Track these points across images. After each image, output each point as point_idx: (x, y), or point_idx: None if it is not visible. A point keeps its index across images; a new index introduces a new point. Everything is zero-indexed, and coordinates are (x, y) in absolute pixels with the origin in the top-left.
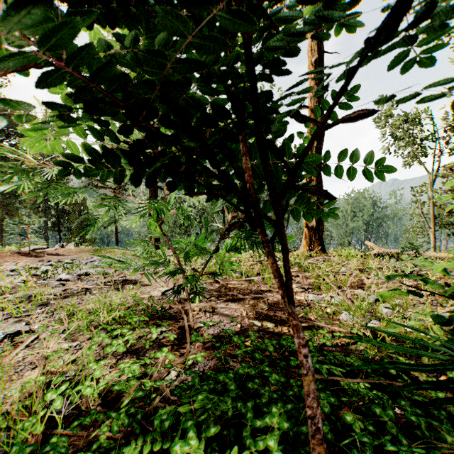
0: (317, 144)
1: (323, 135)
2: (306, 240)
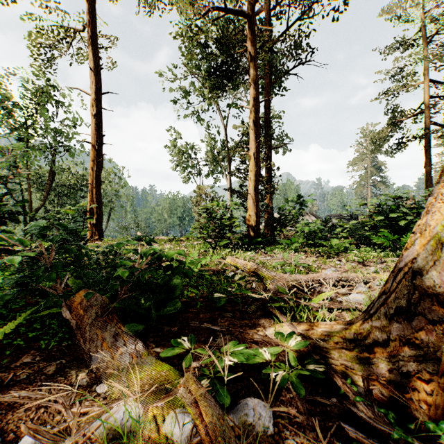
0: (97, 169)
1: (101, 164)
2: (89, 232)
